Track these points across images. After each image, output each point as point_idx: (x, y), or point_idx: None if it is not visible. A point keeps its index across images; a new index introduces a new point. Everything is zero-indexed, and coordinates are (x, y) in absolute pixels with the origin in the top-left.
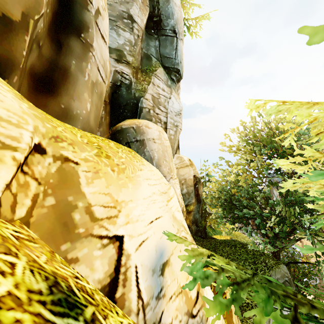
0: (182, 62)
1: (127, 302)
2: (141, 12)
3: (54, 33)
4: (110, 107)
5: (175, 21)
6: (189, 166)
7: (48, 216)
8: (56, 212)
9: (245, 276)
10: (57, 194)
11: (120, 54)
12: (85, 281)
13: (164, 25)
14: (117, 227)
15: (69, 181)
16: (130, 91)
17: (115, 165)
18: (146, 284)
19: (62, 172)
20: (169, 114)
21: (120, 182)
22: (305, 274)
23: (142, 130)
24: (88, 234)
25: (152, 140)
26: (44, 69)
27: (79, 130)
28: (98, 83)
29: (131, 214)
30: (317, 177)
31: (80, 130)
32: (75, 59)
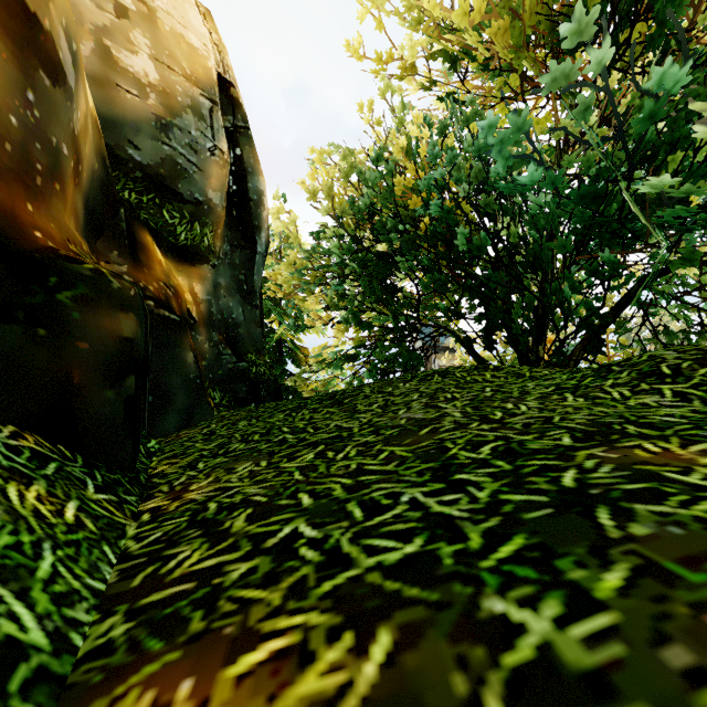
0: None
1: None
2: None
3: None
4: None
5: None
6: None
7: None
8: None
9: None
10: None
11: None
12: None
13: None
14: None
15: None
16: None
17: None
18: None
19: None
20: None
21: None
22: None
23: None
24: None
25: None
26: None
27: None
28: None
29: None
30: None
31: None
32: None
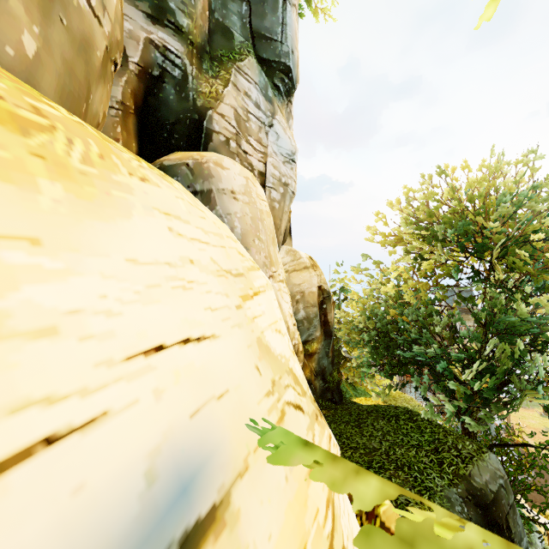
0: (296, 52)
1: None
2: None
3: None
4: (140, 123)
5: None
6: (309, 268)
7: None
8: None
9: None
10: None
11: (160, 5)
12: None
13: None
14: None
15: None
16: (184, 94)
17: None
18: None
19: None
20: (270, 157)
21: None
22: (523, 466)
23: (206, 171)
24: None
25: (230, 194)
26: None
27: None
28: (71, 3)
29: (3, 298)
30: None
31: None
32: None
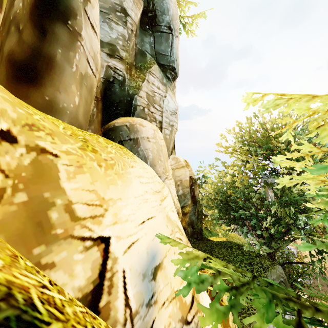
0: (178, 59)
1: (113, 312)
2: (135, 6)
3: (38, 17)
4: (102, 104)
5: (170, 17)
6: (184, 167)
7: (18, 214)
8: (29, 210)
9: (243, 278)
10: (30, 190)
11: (113, 48)
12: (55, 290)
13: (159, 21)
14: (103, 227)
15: (46, 175)
16: (123, 88)
17: (102, 160)
18: (135, 291)
19: (38, 165)
20: (164, 113)
21: (107, 178)
22: (299, 274)
23: (135, 129)
24: (68, 235)
25: (146, 139)
26: (25, 56)
27: (63, 122)
28: (88, 76)
29: (120, 214)
30: (319, 170)
31: (65, 123)
32: (61, 48)
